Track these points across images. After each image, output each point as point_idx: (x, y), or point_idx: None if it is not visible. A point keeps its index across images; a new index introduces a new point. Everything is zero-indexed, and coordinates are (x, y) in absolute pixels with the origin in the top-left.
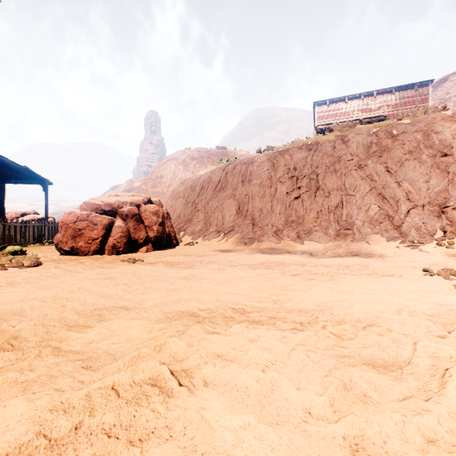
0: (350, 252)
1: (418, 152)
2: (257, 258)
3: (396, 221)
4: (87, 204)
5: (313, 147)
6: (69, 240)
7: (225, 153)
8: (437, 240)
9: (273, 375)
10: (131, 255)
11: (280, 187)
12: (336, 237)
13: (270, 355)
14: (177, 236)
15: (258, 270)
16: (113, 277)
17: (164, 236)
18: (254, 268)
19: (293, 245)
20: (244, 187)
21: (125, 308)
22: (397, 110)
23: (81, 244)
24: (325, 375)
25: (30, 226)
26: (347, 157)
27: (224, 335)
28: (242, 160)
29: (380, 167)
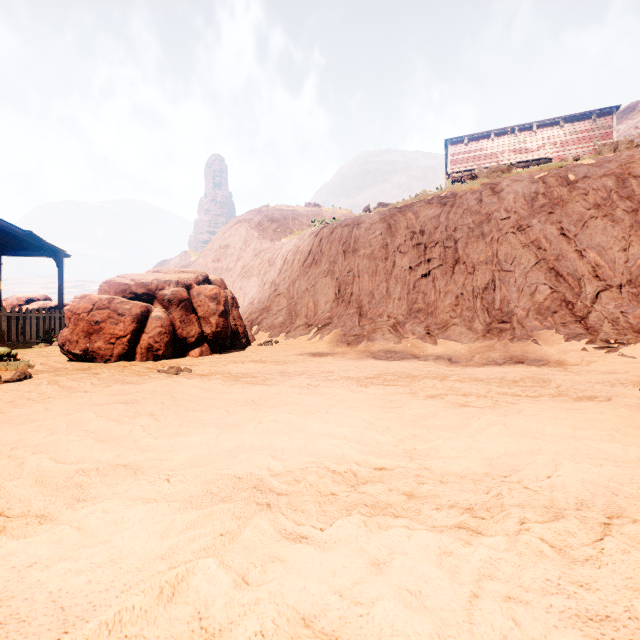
0: (511, 357)
1: (609, 205)
2: (368, 366)
3: (579, 309)
4: (110, 283)
5: (448, 200)
6: (81, 338)
7: (319, 213)
8: None
9: None
10: (175, 361)
11: (400, 260)
12: (486, 334)
13: (428, 627)
14: (248, 332)
15: (372, 388)
16: (136, 400)
17: (227, 333)
18: (364, 385)
19: (420, 346)
20: (346, 260)
21: (133, 470)
22: (567, 150)
23: (99, 345)
24: None
25: (33, 318)
26: (500, 214)
27: (318, 547)
28: (344, 221)
29: (552, 229)
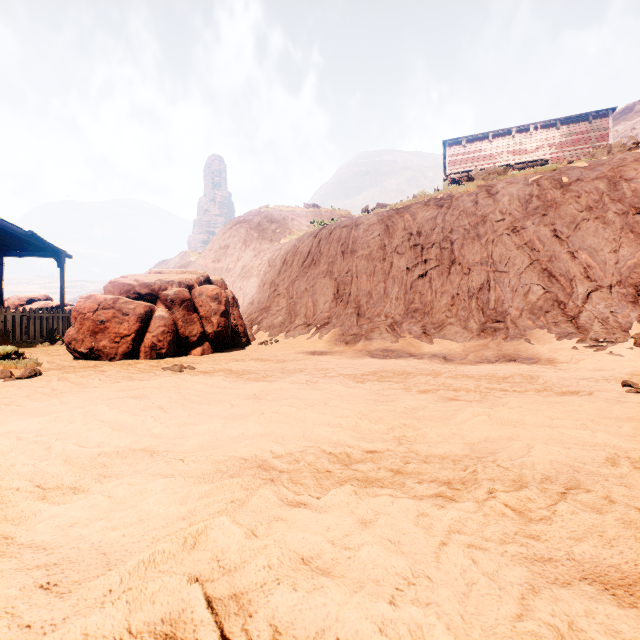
0: (504, 355)
1: (601, 208)
2: (365, 364)
3: (570, 309)
4: (115, 284)
5: (445, 202)
6: (87, 337)
7: (318, 213)
8: (633, 338)
9: (414, 612)
10: (178, 360)
11: (397, 261)
12: (481, 333)
13: (402, 562)
14: (248, 331)
15: (367, 384)
16: (145, 395)
17: (228, 332)
18: (361, 381)
19: (417, 345)
20: (344, 261)
21: (150, 453)
22: (564, 152)
23: (104, 344)
24: (519, 614)
25: (37, 318)
26: (495, 216)
27: (315, 511)
28: (342, 222)
29: (545, 231)
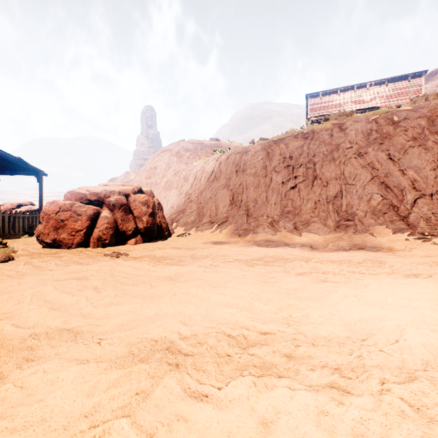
0: (354, 245)
1: (423, 138)
2: (253, 251)
3: (402, 211)
4: (72, 193)
5: (309, 135)
6: (51, 232)
7: (219, 145)
8: None
9: None
10: (117, 248)
11: (275, 177)
12: (336, 229)
13: None
14: (169, 227)
15: (256, 267)
16: (86, 277)
17: (154, 228)
18: (251, 265)
19: (290, 237)
20: (237, 177)
21: (74, 334)
22: (391, 102)
23: (64, 236)
24: None
25: (20, 217)
26: (345, 144)
27: (216, 406)
28: (236, 150)
29: (382, 155)
